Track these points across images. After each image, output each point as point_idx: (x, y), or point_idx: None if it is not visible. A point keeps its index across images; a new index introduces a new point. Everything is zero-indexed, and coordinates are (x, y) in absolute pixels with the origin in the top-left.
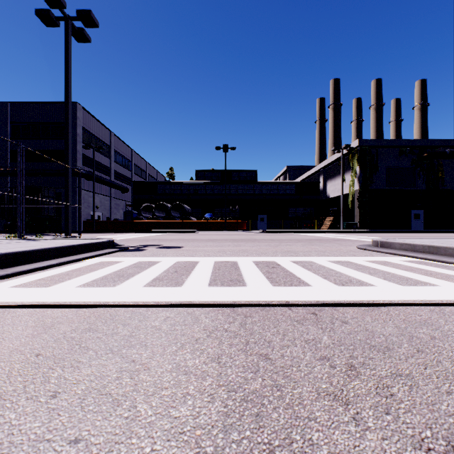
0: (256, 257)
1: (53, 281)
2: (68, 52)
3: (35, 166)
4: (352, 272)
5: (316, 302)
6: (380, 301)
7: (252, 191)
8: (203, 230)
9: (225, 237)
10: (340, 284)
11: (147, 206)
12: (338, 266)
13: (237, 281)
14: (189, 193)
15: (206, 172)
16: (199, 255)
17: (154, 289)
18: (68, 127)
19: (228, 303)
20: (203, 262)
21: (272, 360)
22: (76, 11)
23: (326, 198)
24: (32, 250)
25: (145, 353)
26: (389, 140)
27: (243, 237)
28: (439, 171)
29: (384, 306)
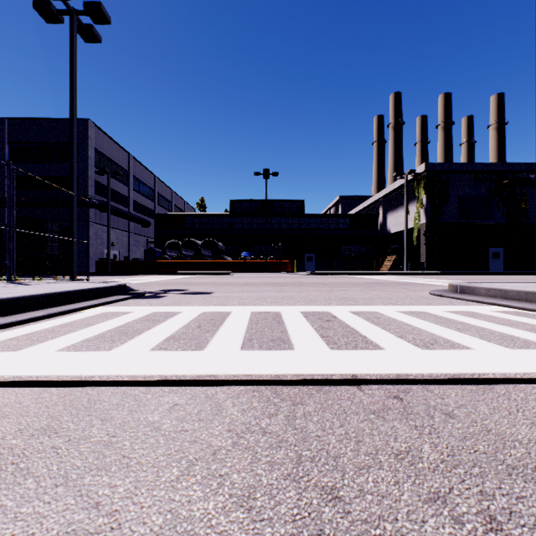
0: (305, 306)
1: (29, 341)
2: (73, 53)
3: (38, 195)
4: (434, 328)
5: (397, 377)
6: (489, 375)
7: (298, 225)
8: (239, 271)
9: (266, 280)
10: (424, 347)
11: (172, 242)
12: (413, 319)
13: (280, 341)
14: (222, 227)
15: (243, 203)
16: (232, 304)
17: (164, 355)
18: (73, 145)
19: (268, 379)
20: (237, 313)
21: (344, 504)
22: (83, 3)
23: (386, 234)
24: (11, 298)
25: (123, 485)
26: (461, 163)
27: (288, 281)
28: (522, 201)
29: (496, 383)
